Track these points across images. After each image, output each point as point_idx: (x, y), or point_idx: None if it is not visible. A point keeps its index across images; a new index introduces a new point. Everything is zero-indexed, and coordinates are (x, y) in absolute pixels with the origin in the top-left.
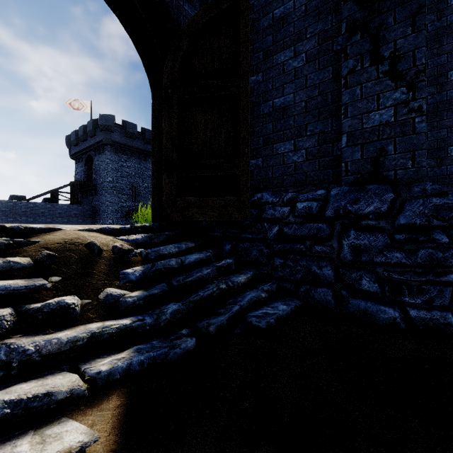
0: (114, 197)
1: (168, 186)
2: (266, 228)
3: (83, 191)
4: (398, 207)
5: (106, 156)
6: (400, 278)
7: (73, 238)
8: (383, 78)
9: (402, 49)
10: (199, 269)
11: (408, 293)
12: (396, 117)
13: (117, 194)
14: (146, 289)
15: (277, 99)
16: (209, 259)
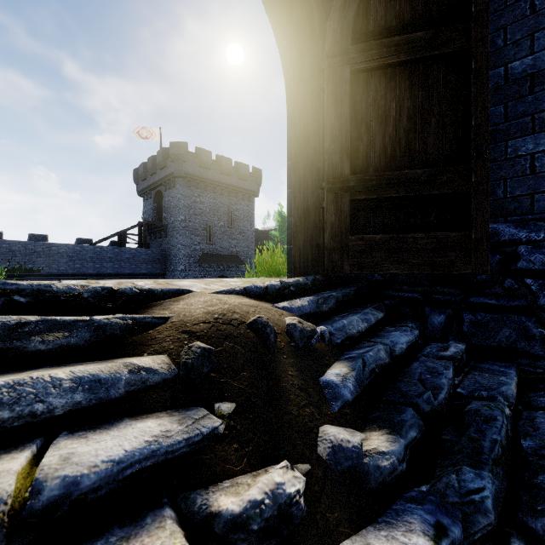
0: (186, 239)
1: (333, 217)
2: (532, 289)
3: (151, 232)
4: None
5: (178, 191)
6: None
7: (224, 310)
8: None
9: None
10: (421, 364)
11: None
12: None
13: (190, 235)
14: (389, 425)
15: (518, 61)
16: (416, 341)
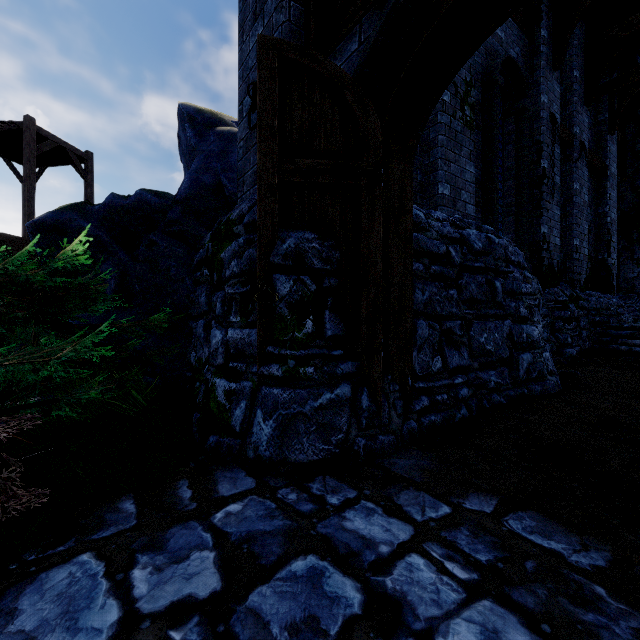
0: None
1: None
2: None
3: None
4: (637, 301)
5: None
6: (637, 318)
7: None
8: (634, 265)
9: (639, 258)
10: None
11: (639, 321)
12: (638, 276)
13: None
14: None
15: None
16: None
